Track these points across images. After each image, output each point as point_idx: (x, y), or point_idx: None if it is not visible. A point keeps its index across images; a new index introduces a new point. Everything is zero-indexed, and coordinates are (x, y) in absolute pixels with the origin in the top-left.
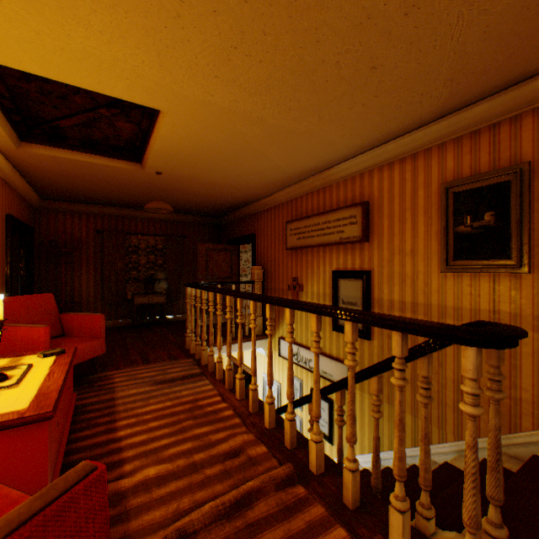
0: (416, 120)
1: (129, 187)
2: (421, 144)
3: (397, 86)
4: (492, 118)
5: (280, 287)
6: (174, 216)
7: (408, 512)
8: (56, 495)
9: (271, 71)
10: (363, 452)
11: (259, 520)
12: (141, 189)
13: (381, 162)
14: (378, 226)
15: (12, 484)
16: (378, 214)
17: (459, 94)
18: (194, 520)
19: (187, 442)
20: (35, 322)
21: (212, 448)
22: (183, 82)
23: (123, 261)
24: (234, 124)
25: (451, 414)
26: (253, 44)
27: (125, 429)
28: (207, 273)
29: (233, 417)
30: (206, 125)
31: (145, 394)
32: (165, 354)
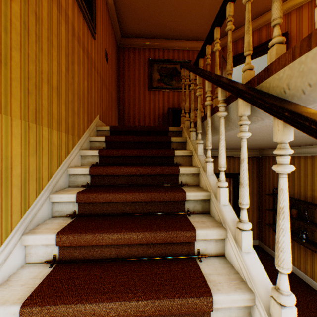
0: None
1: None
2: None
3: None
4: None
5: None
6: None
7: None
8: None
9: None
10: None
11: None
12: None
13: None
14: None
15: None
16: None
17: None
18: None
19: None
20: None
21: None
22: None
23: None
24: None
25: (78, 121)
26: None
27: None
28: None
29: None
30: None
31: None
32: None
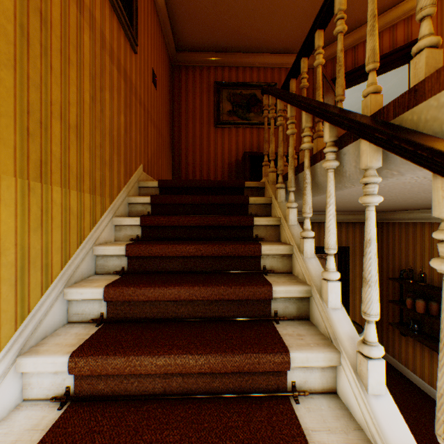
0: None
1: None
2: None
3: None
4: None
5: None
6: None
7: None
8: None
9: None
10: None
11: None
12: None
13: None
14: None
15: None
16: None
17: None
18: None
19: None
20: None
21: None
22: None
23: None
24: None
25: (110, 174)
26: None
27: None
28: None
29: None
30: None
31: None
32: None
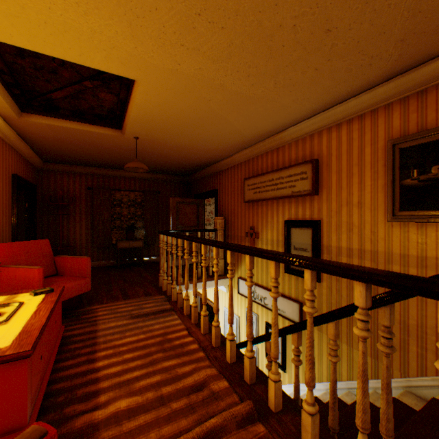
0: (364, 82)
1: (112, 150)
2: (368, 105)
3: (349, 49)
4: None
5: (239, 234)
6: (151, 175)
7: None
8: None
9: (232, 37)
10: None
11: None
12: (122, 153)
13: (330, 123)
14: (327, 181)
15: None
16: (327, 170)
17: (408, 55)
18: None
19: (156, 375)
20: (33, 263)
21: (178, 381)
22: (153, 52)
23: (109, 212)
24: (199, 91)
25: (398, 353)
26: (215, 10)
27: (103, 360)
28: (177, 222)
29: (198, 351)
30: (175, 93)
31: (122, 327)
32: (141, 290)
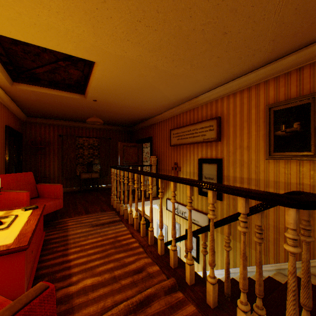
0: (250, 66)
1: (77, 109)
2: (253, 81)
3: (239, 45)
4: (298, 64)
5: (167, 168)
6: (104, 126)
7: (249, 312)
8: (19, 307)
9: (162, 36)
10: (217, 268)
11: (154, 314)
12: (84, 110)
13: (229, 92)
14: (226, 132)
15: (2, 290)
16: (226, 124)
17: (278, 50)
18: (113, 314)
19: (110, 263)
20: (22, 189)
21: (126, 267)
22: (108, 44)
23: (74, 153)
24: (139, 70)
25: (272, 247)
26: (150, 19)
27: (73, 255)
28: (124, 160)
29: (139, 247)
30: (122, 71)
31: (86, 233)
32: (98, 208)
